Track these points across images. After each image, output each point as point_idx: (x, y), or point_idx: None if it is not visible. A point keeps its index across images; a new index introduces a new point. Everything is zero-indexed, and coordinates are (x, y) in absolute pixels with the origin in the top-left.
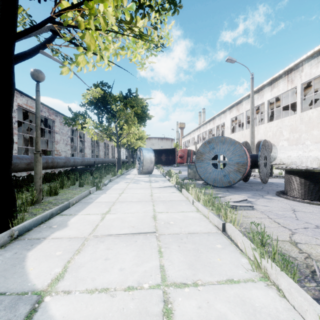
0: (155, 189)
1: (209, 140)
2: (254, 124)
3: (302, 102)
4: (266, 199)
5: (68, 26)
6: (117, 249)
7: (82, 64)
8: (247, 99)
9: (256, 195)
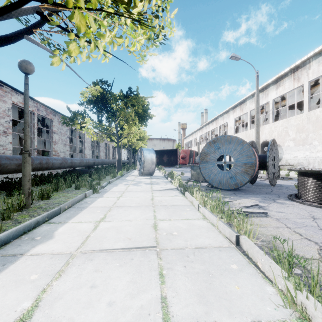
0: (156, 192)
1: (214, 140)
2: (259, 124)
3: (309, 101)
4: (279, 204)
5: (54, 4)
6: (108, 270)
7: (74, 53)
8: (251, 99)
9: (267, 199)
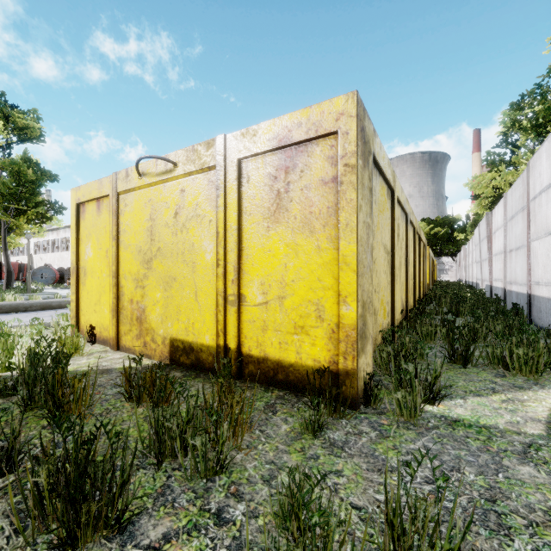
0: None
1: (39, 267)
2: None
3: None
4: None
5: None
6: None
7: None
8: None
9: None
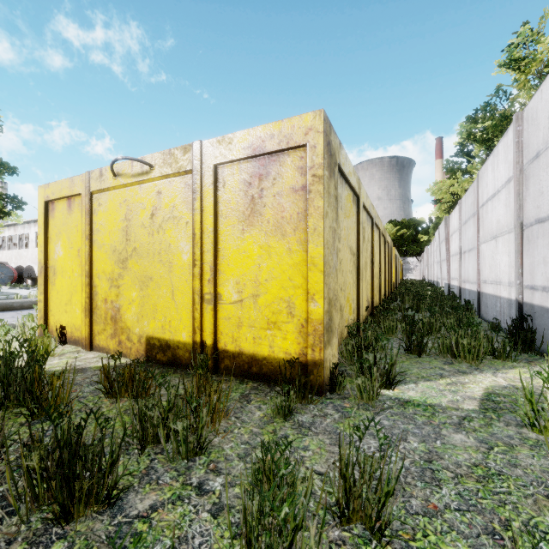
0: None
1: None
2: None
3: None
4: None
5: None
6: None
7: None
8: None
9: None
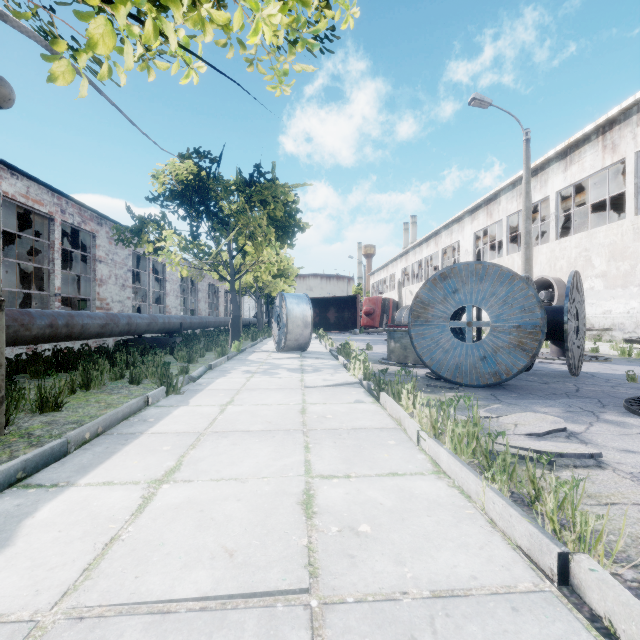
0: (312, 391)
1: (443, 272)
2: (531, 242)
3: (639, 193)
4: (614, 426)
5: None
6: None
7: (103, 47)
8: (511, 191)
9: (577, 412)
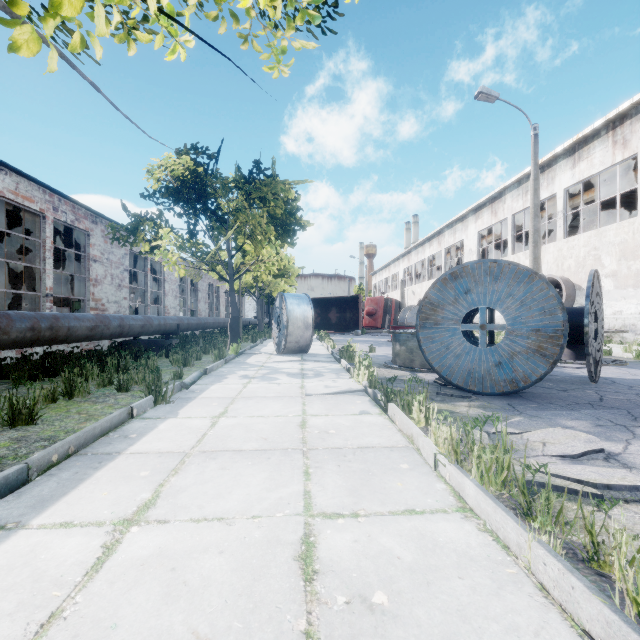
0: (313, 399)
1: (455, 271)
2: (539, 240)
3: None
4: None
5: None
6: None
7: (69, 8)
8: (516, 189)
9: (609, 427)
